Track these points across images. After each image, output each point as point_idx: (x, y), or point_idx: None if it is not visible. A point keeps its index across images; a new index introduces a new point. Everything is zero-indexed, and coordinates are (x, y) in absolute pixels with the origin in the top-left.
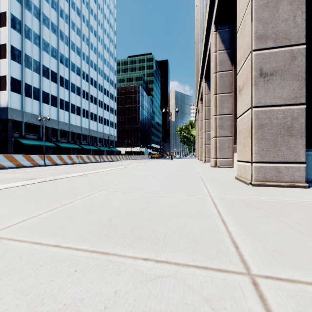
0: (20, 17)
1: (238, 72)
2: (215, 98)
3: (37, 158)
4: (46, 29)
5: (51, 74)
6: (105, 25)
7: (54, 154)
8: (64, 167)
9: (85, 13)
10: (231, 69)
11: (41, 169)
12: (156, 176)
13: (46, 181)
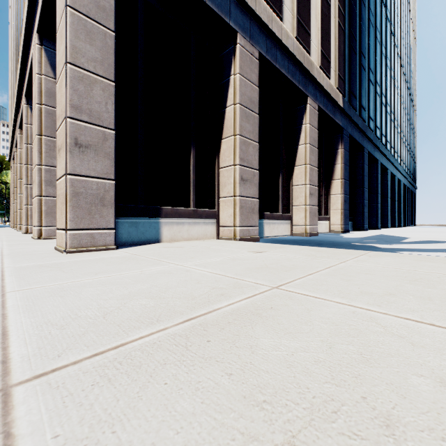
0: None
1: (58, 129)
2: (39, 140)
3: None
4: None
5: None
6: None
7: None
8: None
9: None
10: None
11: None
12: None
13: None
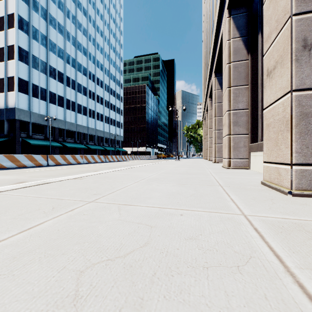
0: (28, 18)
1: (266, 51)
2: (228, 92)
3: (40, 158)
4: (53, 30)
5: (58, 74)
6: (111, 25)
7: (61, 154)
8: (66, 168)
9: (91, 14)
10: (247, 59)
11: (41, 170)
12: (163, 179)
13: (31, 185)
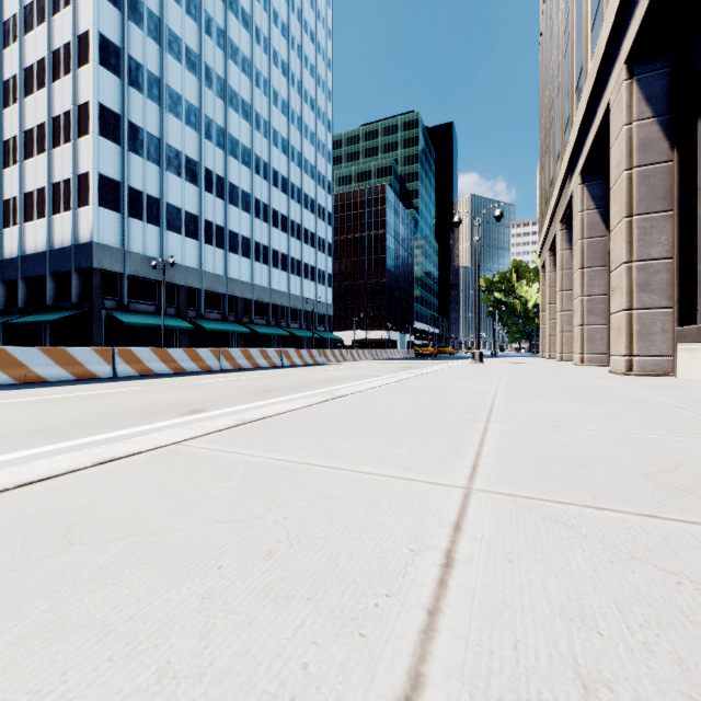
0: (119, 40)
1: None
2: None
3: (91, 358)
4: (175, 64)
5: (186, 165)
6: (306, 46)
7: (193, 346)
8: (133, 388)
9: (260, 23)
10: None
11: (32, 398)
12: None
13: None
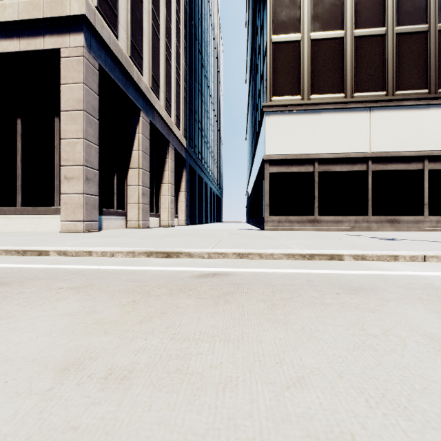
0: None
1: (64, 166)
2: None
3: None
4: None
5: None
6: None
7: None
8: None
9: None
10: None
11: None
12: None
13: None
